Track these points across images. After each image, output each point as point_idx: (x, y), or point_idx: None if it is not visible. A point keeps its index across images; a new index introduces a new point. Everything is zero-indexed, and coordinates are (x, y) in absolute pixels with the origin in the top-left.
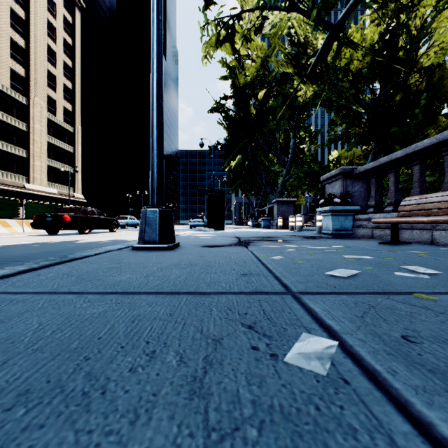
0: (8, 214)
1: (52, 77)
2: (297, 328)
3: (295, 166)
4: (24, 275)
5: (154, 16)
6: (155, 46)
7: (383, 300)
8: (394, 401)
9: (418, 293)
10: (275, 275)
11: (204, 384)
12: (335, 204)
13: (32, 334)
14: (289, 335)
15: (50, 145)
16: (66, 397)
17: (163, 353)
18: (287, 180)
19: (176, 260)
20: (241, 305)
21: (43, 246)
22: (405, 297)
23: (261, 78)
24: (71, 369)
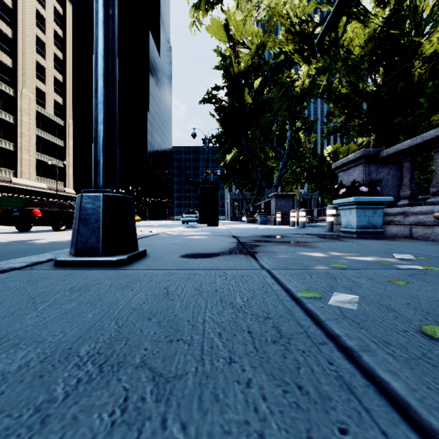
0: None
1: (41, 69)
2: None
3: (292, 159)
4: None
5: None
6: None
7: None
8: None
9: None
10: None
11: None
12: (361, 193)
13: None
14: None
15: (39, 139)
16: None
17: None
18: (284, 174)
19: (86, 321)
20: None
21: None
22: None
23: (256, 67)
24: None
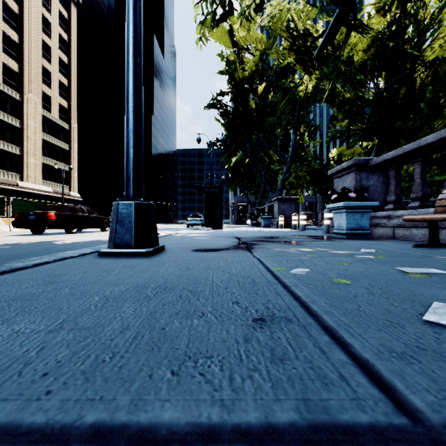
0: None
1: (47, 73)
2: None
3: (296, 163)
4: None
5: None
6: None
7: None
8: None
9: None
10: (323, 322)
11: None
12: (350, 199)
13: None
14: None
15: (44, 143)
16: None
17: None
18: (287, 178)
19: (145, 278)
20: None
21: (8, 248)
22: None
23: (260, 72)
24: None
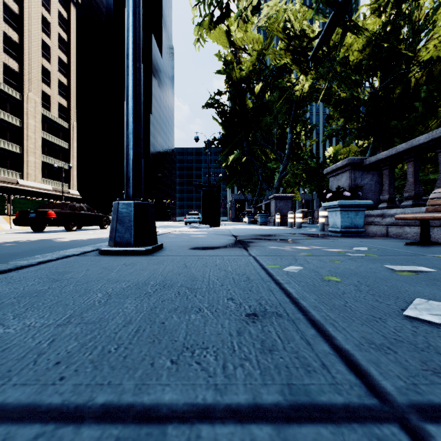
0: None
1: (46, 72)
2: None
3: (292, 161)
4: None
5: None
6: None
7: None
8: None
9: None
10: (310, 317)
11: None
12: (344, 198)
13: None
14: None
15: (44, 141)
16: None
17: None
18: (284, 176)
19: (145, 275)
20: None
21: (10, 245)
22: None
23: (257, 72)
24: None
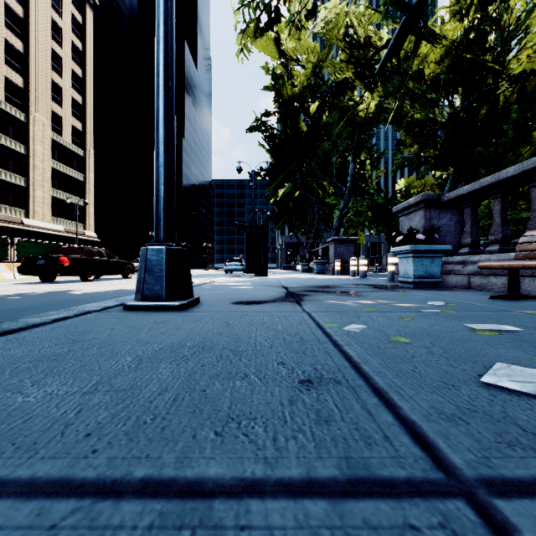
0: None
1: (57, 88)
2: None
3: (355, 197)
4: None
5: None
6: None
7: None
8: None
9: None
10: (373, 384)
11: None
12: (418, 241)
13: None
14: None
15: (54, 172)
16: None
17: None
18: (345, 214)
19: (181, 335)
20: None
21: (16, 299)
22: None
23: (313, 88)
24: None
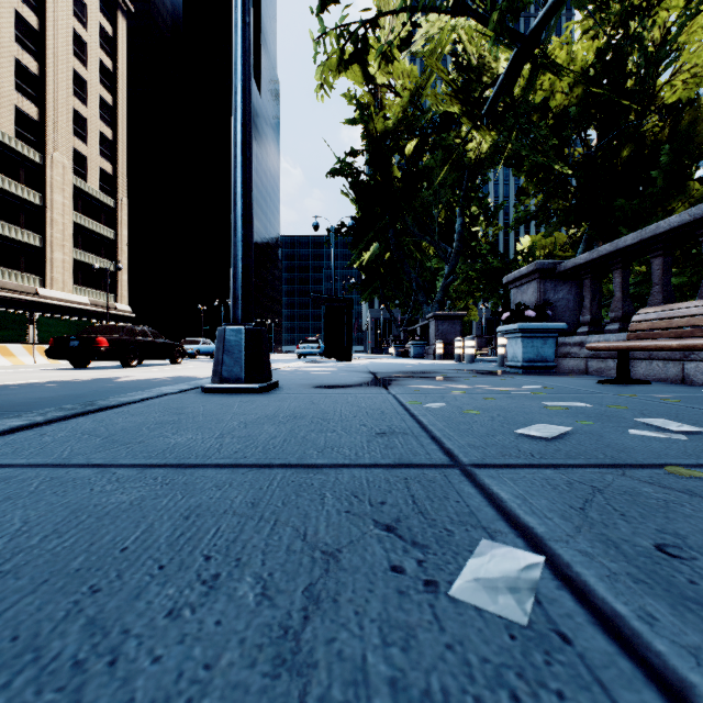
0: (11, 336)
1: (81, 120)
2: (471, 530)
3: (464, 260)
4: (19, 435)
5: (237, 17)
6: (239, 65)
7: (616, 479)
8: (658, 681)
9: (673, 466)
10: (432, 435)
11: (303, 644)
12: (528, 319)
13: (7, 543)
14: (457, 544)
15: (77, 228)
16: (40, 671)
17: (233, 580)
18: (450, 283)
19: (272, 410)
20: (375, 488)
21: (62, 386)
22: (652, 472)
23: (410, 122)
24: (62, 613)
